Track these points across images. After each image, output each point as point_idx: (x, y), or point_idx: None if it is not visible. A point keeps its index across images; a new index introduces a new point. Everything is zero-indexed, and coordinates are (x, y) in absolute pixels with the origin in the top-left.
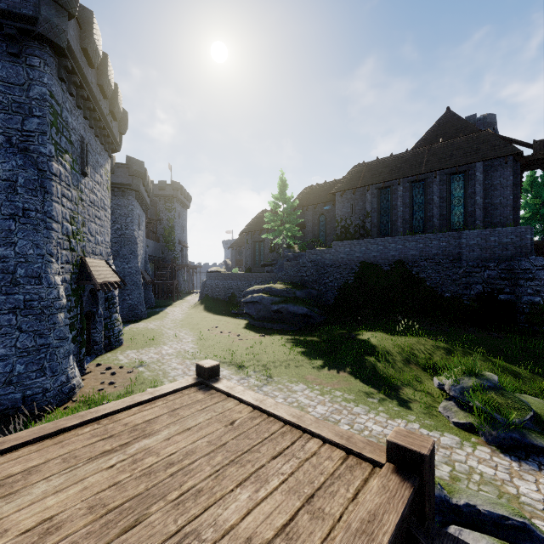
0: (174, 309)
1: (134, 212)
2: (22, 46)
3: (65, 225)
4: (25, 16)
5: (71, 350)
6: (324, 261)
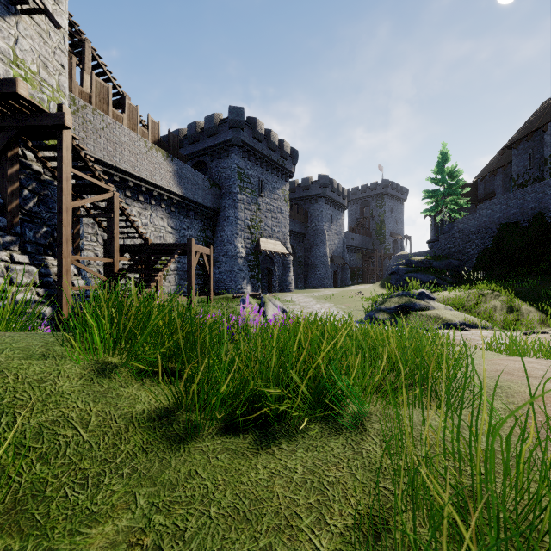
0: (358, 286)
1: (323, 213)
2: (229, 151)
3: (247, 222)
4: (228, 140)
5: (246, 278)
6: (469, 229)
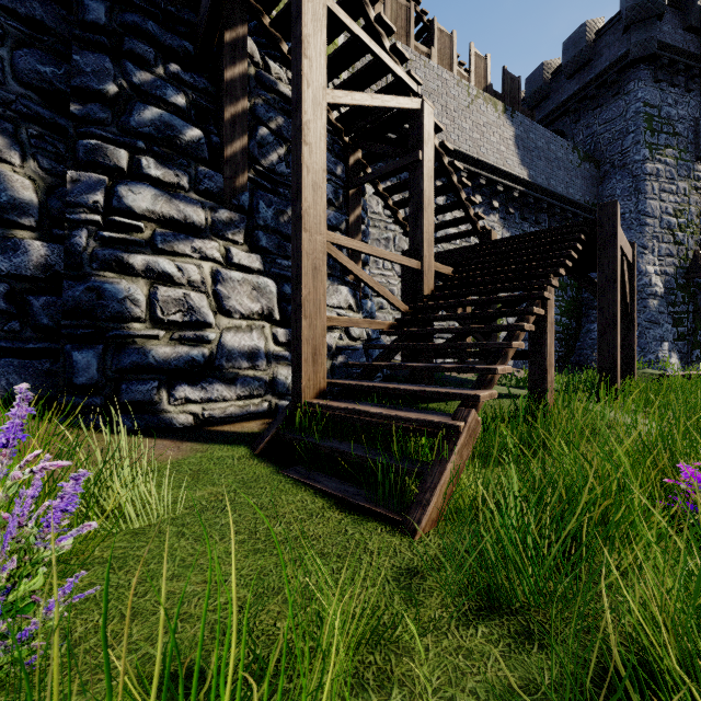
0: None
1: None
2: (621, 82)
3: (666, 219)
4: (620, 58)
5: (667, 339)
6: None
